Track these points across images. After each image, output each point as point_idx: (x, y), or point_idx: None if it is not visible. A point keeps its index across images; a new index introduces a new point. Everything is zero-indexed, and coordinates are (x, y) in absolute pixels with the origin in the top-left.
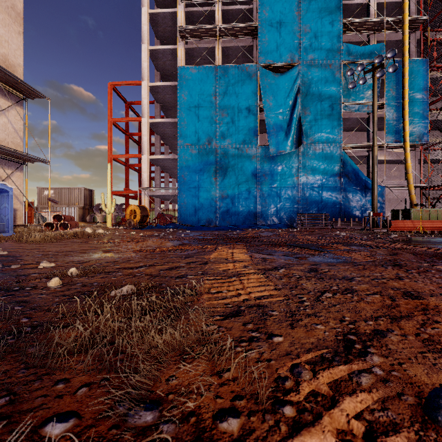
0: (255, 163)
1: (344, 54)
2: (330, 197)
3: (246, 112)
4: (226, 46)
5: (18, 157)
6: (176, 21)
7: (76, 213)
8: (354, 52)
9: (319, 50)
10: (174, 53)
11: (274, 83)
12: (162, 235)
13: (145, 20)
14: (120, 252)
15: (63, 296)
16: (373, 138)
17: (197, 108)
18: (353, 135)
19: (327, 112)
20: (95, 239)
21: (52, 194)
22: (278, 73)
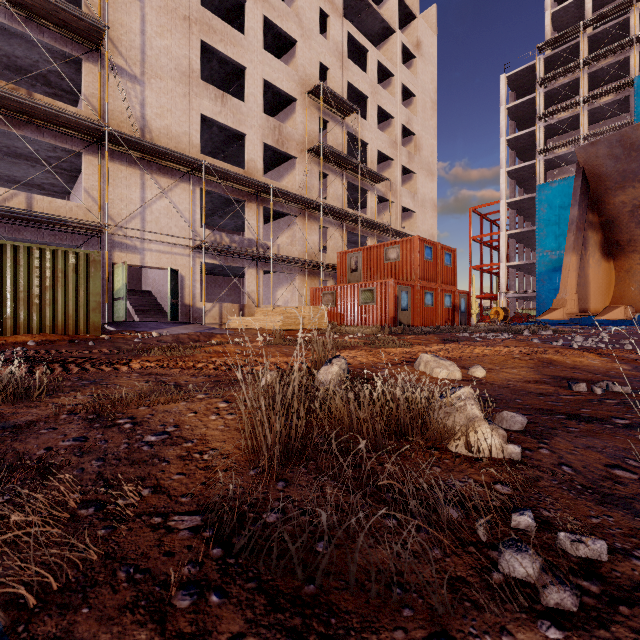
0: None
1: None
2: None
3: None
4: None
5: None
6: (533, 134)
7: None
8: None
9: None
10: (531, 166)
11: None
12: None
13: (502, 148)
14: None
15: None
16: None
17: (557, 218)
18: None
19: None
20: None
21: None
22: None
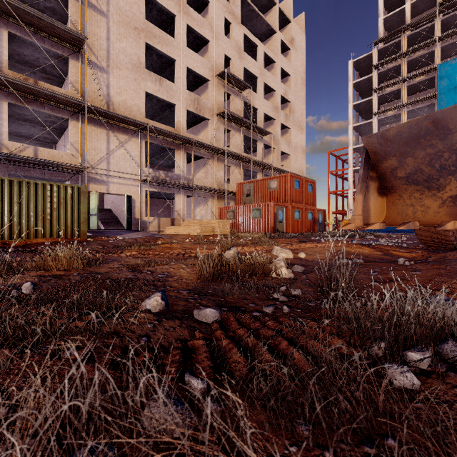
0: None
1: None
2: None
3: None
4: (411, 109)
5: None
6: (371, 102)
7: None
8: None
9: None
10: (369, 123)
11: None
12: None
13: (350, 111)
14: None
15: None
16: None
17: None
18: None
19: None
20: None
21: None
22: None
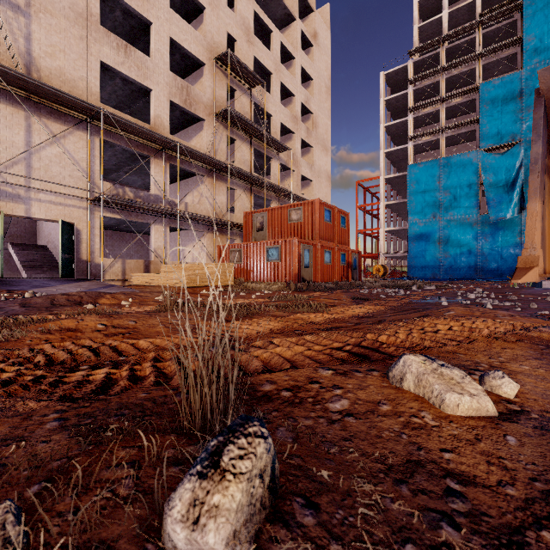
0: (476, 229)
1: None
2: None
3: (467, 189)
4: (450, 135)
5: None
6: (405, 124)
7: None
8: None
9: None
10: (404, 149)
11: (494, 163)
12: None
13: (382, 133)
14: None
15: None
16: None
17: (423, 192)
18: None
19: None
20: None
21: None
22: (499, 153)
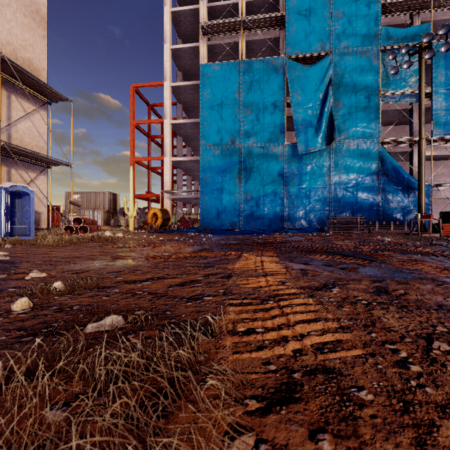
0: (282, 162)
1: (382, 38)
2: (366, 198)
3: (272, 108)
4: (251, 40)
5: (42, 161)
6: (198, 18)
7: (101, 217)
8: (395, 36)
9: (353, 36)
10: (196, 51)
11: (303, 76)
12: (182, 239)
13: (167, 19)
14: (131, 258)
15: (17, 331)
16: (421, 129)
17: (219, 107)
18: (392, 129)
19: (363, 104)
20: (111, 244)
21: (79, 198)
22: (307, 64)
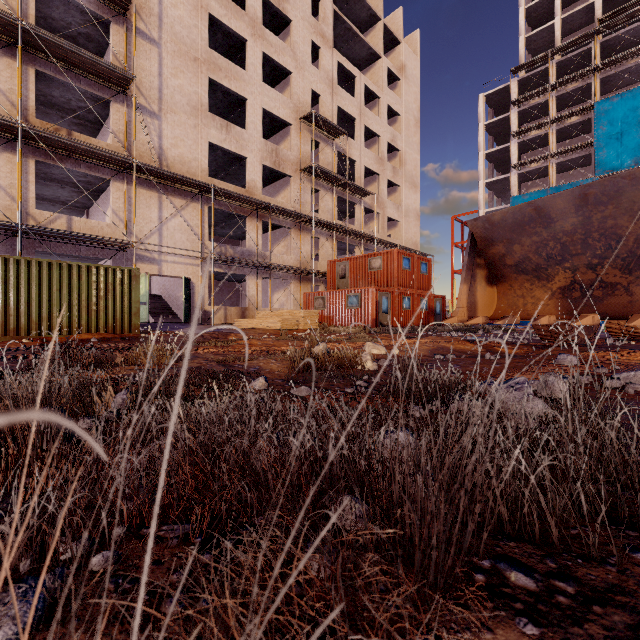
0: None
1: None
2: None
3: None
4: (561, 161)
5: None
6: (509, 150)
7: None
8: None
9: None
10: (507, 178)
11: None
12: None
13: (481, 162)
14: None
15: None
16: None
17: None
18: None
19: None
20: None
21: None
22: None
